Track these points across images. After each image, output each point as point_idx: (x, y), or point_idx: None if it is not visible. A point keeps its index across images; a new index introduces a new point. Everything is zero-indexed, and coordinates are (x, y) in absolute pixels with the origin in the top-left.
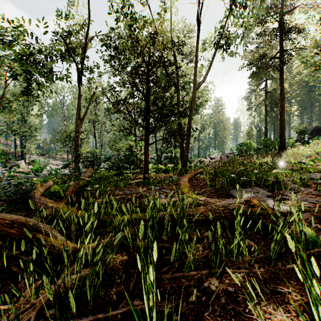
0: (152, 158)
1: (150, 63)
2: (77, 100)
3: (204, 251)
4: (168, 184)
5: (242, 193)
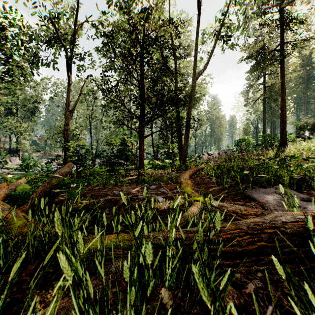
0: (148, 153)
1: (145, 42)
2: (67, 90)
3: None
4: (166, 182)
5: (265, 195)
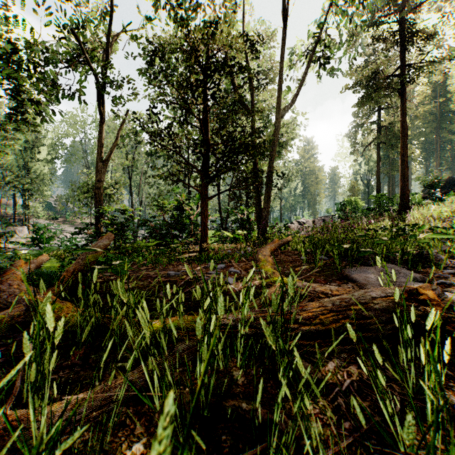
0: (214, 221)
1: (209, 67)
2: (100, 132)
3: (340, 422)
4: (238, 260)
5: (368, 274)
